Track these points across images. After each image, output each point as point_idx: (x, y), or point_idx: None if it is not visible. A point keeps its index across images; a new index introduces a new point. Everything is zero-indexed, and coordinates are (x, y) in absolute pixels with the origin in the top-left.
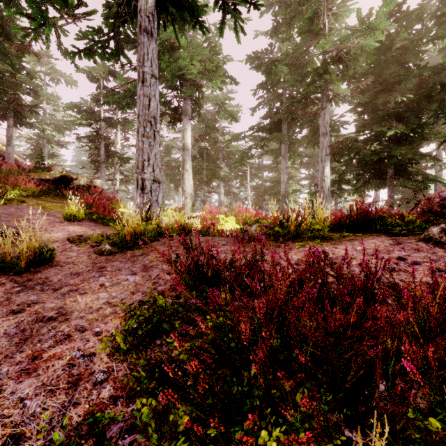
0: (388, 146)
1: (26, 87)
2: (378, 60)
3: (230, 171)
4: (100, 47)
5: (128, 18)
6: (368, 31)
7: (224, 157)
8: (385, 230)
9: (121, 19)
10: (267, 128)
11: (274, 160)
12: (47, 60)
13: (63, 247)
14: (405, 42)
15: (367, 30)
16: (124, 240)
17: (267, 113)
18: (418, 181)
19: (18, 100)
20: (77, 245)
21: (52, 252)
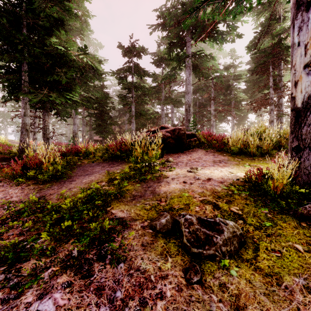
0: None
1: None
2: None
3: None
4: None
5: None
6: None
7: None
8: None
9: None
10: None
11: None
12: None
13: None
14: None
15: None
16: None
17: None
18: None
19: None
20: None
21: None
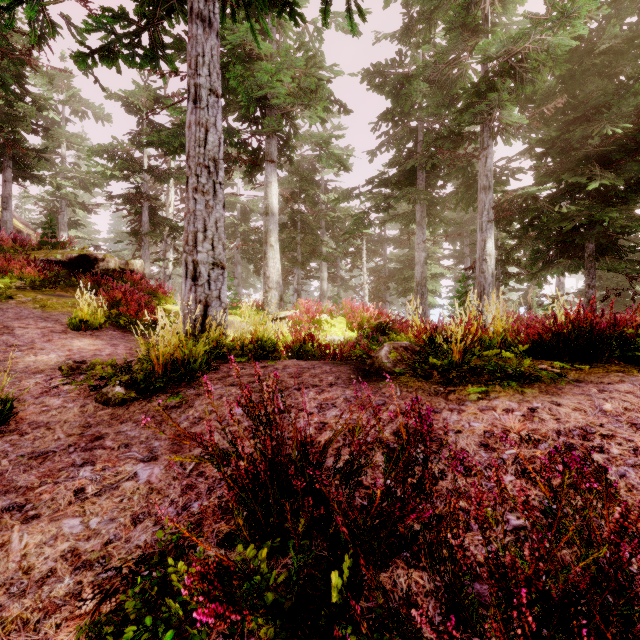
0: (589, 207)
1: (31, 122)
2: (570, 72)
3: (337, 245)
4: (126, 45)
5: (176, 4)
6: (562, 20)
7: (328, 225)
8: (626, 356)
9: (165, 6)
10: (394, 181)
11: (403, 230)
12: (67, 84)
13: (45, 385)
14: (615, 42)
15: (560, 19)
16: (151, 375)
17: (394, 158)
18: (636, 262)
19: (19, 142)
20: (65, 385)
21: (3, 408)
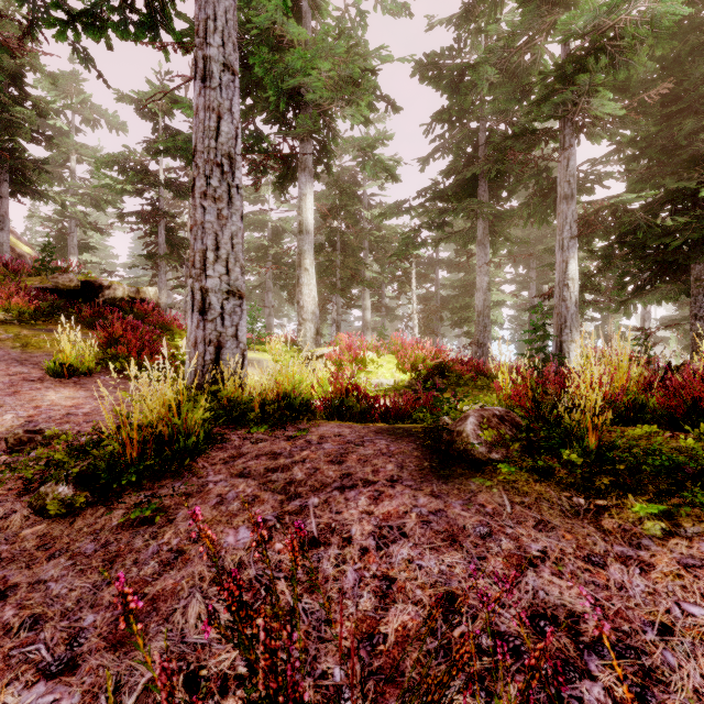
0: (700, 218)
1: (32, 129)
2: (673, 53)
3: (381, 269)
4: (116, 9)
5: None
6: None
7: (372, 246)
8: None
9: None
10: (451, 192)
11: (459, 251)
12: (77, 89)
13: None
14: None
15: None
16: (120, 461)
17: (452, 163)
18: None
19: (18, 152)
20: None
21: None
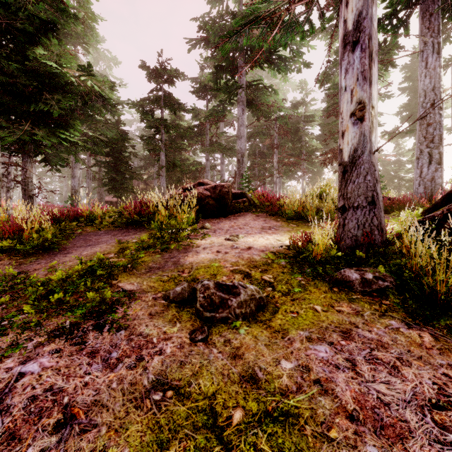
0: None
1: None
2: None
3: None
4: None
5: None
6: None
7: None
8: None
9: None
10: None
11: None
12: None
13: None
14: None
15: None
16: None
17: None
18: None
19: None
20: None
21: None
